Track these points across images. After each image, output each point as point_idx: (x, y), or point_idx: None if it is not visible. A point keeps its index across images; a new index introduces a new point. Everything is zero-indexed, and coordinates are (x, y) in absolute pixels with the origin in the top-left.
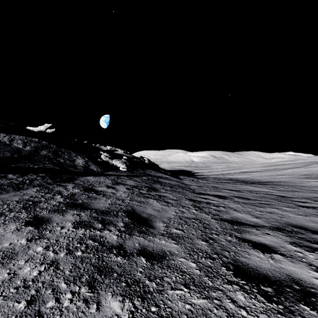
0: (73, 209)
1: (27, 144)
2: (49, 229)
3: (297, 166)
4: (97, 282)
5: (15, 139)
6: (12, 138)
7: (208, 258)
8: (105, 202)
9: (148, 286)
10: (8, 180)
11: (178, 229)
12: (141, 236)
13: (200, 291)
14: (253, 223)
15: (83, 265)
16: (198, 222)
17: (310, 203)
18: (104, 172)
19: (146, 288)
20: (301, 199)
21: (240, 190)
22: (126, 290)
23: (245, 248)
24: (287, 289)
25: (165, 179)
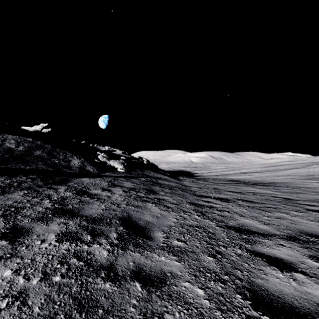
0: (60, 216)
1: (20, 144)
2: (27, 243)
3: (297, 167)
4: None
5: (8, 139)
6: (4, 138)
7: (218, 280)
8: (98, 208)
9: None
10: None
11: (180, 240)
12: (137, 251)
13: None
14: (262, 231)
15: (59, 297)
16: (202, 231)
17: None
18: (100, 173)
19: None
20: (308, 202)
21: (243, 191)
22: None
23: (260, 264)
24: None
25: (164, 180)
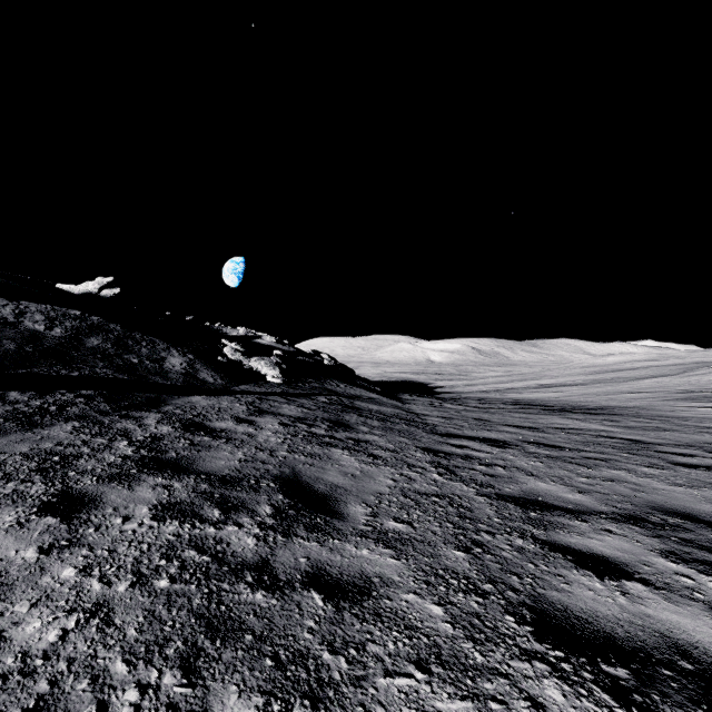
0: (155, 473)
1: (55, 323)
2: (96, 522)
3: (666, 373)
4: (203, 658)
5: (29, 312)
6: (21, 310)
7: (473, 592)
8: (231, 457)
9: (328, 668)
10: (7, 404)
11: (400, 520)
12: (314, 538)
13: (456, 679)
14: (572, 505)
15: (171, 614)
16: (447, 504)
17: (700, 458)
18: (230, 387)
19: (324, 672)
20: (678, 449)
21: (539, 426)
22: (276, 678)
23: (558, 566)
24: (664, 671)
25: (368, 402)
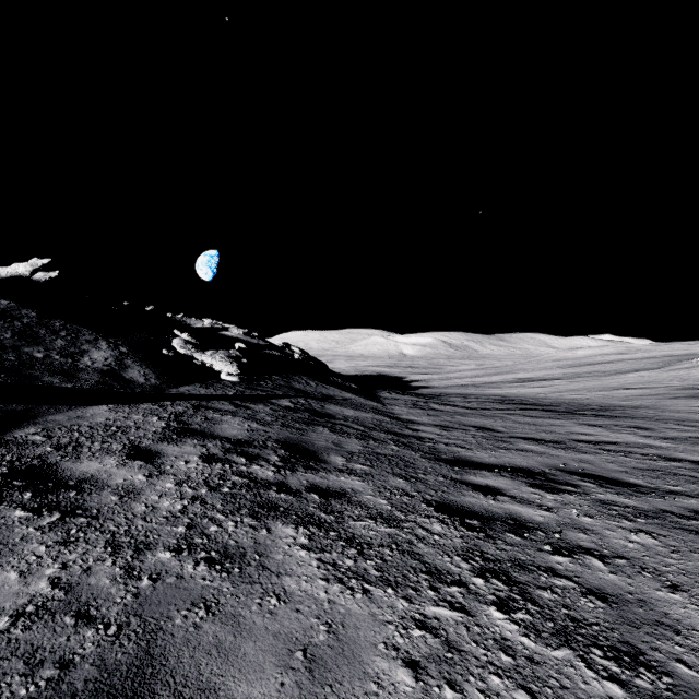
0: None
1: None
2: None
3: (645, 366)
4: None
5: None
6: None
7: None
8: (4, 599)
9: None
10: None
11: None
12: None
13: None
14: None
15: None
16: None
17: None
18: (165, 388)
19: None
20: None
21: (563, 438)
22: None
23: None
24: None
25: (343, 405)
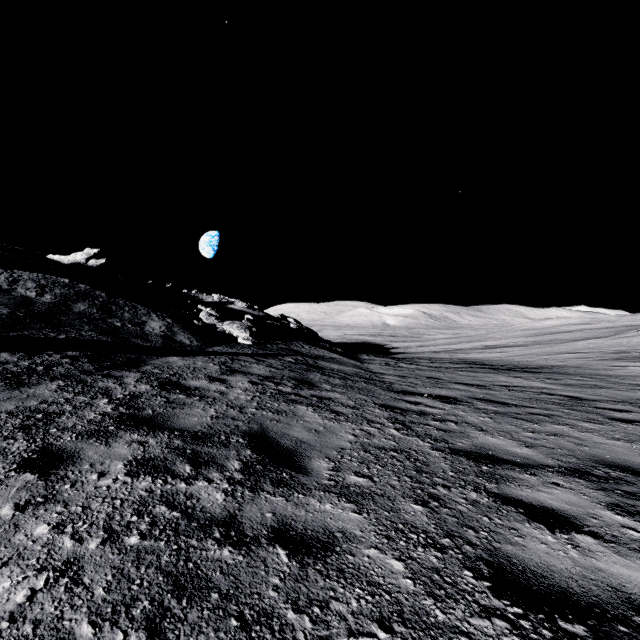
0: (131, 430)
1: (45, 290)
2: (72, 478)
3: (598, 335)
4: (169, 618)
5: (22, 280)
6: (14, 278)
7: (432, 546)
8: (203, 414)
9: (292, 628)
10: None
11: (361, 475)
12: (279, 493)
13: (419, 638)
14: (521, 459)
15: (139, 572)
16: (404, 458)
17: (635, 414)
18: (204, 348)
19: (289, 633)
20: (614, 405)
21: (486, 384)
22: (240, 639)
23: (511, 519)
24: (620, 627)
25: (330, 362)
